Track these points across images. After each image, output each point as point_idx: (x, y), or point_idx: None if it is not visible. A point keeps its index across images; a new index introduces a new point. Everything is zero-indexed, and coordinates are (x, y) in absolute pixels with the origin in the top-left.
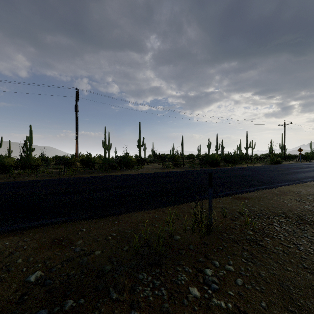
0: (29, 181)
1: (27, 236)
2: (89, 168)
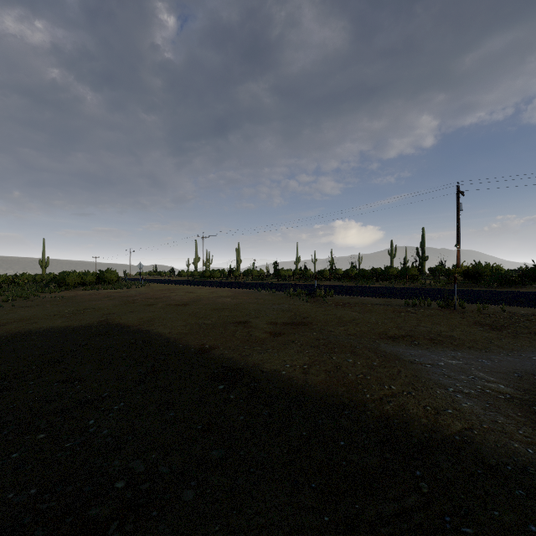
0: (400, 287)
1: (379, 299)
2: (470, 281)
